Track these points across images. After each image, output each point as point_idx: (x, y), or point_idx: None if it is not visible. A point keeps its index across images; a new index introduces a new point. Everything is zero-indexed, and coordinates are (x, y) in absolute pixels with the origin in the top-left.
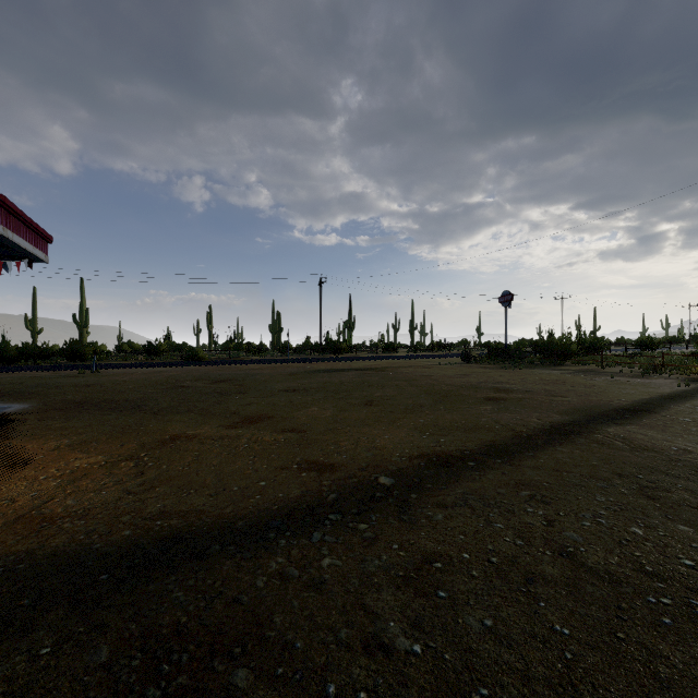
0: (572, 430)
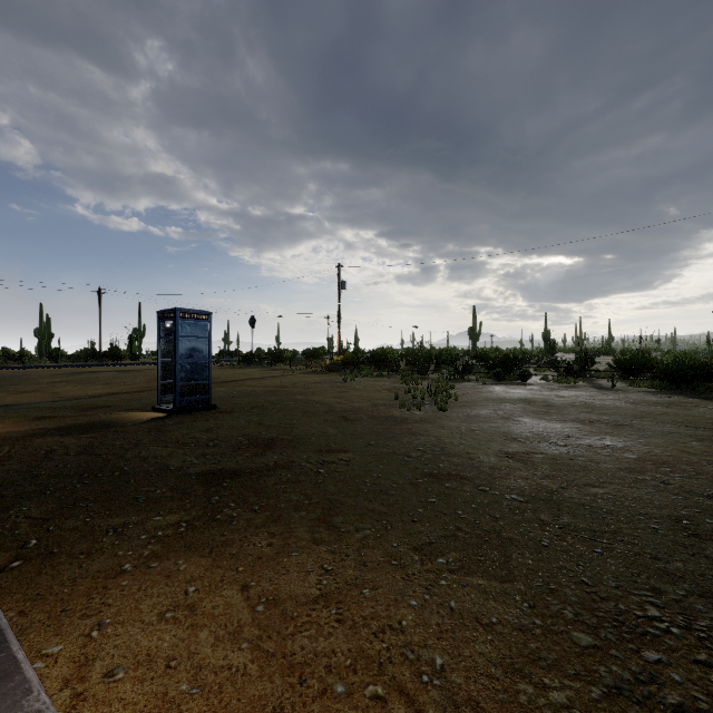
0: None
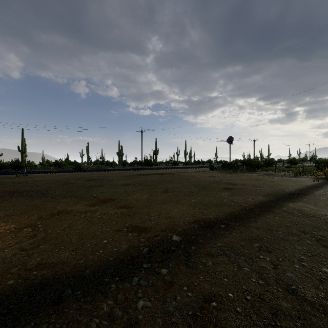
0: (270, 205)
